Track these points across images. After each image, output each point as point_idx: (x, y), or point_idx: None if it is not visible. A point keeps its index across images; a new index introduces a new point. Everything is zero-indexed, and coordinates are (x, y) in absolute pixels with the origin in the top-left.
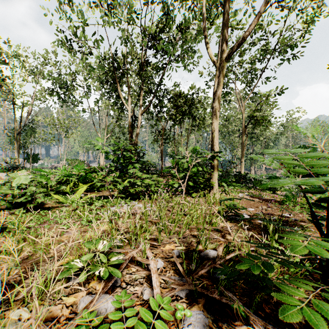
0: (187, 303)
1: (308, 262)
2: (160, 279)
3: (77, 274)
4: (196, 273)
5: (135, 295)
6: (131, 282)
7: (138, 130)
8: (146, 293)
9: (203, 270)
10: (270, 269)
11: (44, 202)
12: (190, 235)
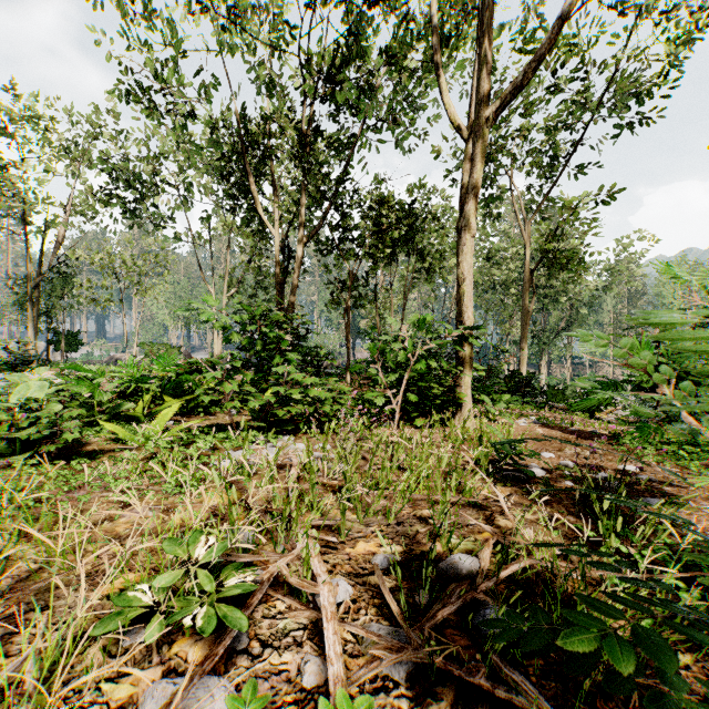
0: (412, 696)
1: (696, 588)
2: (345, 631)
3: (145, 619)
4: (430, 615)
5: (284, 676)
6: (273, 641)
7: (296, 280)
8: (309, 670)
9: (448, 607)
10: (655, 651)
11: (83, 440)
12: (413, 518)
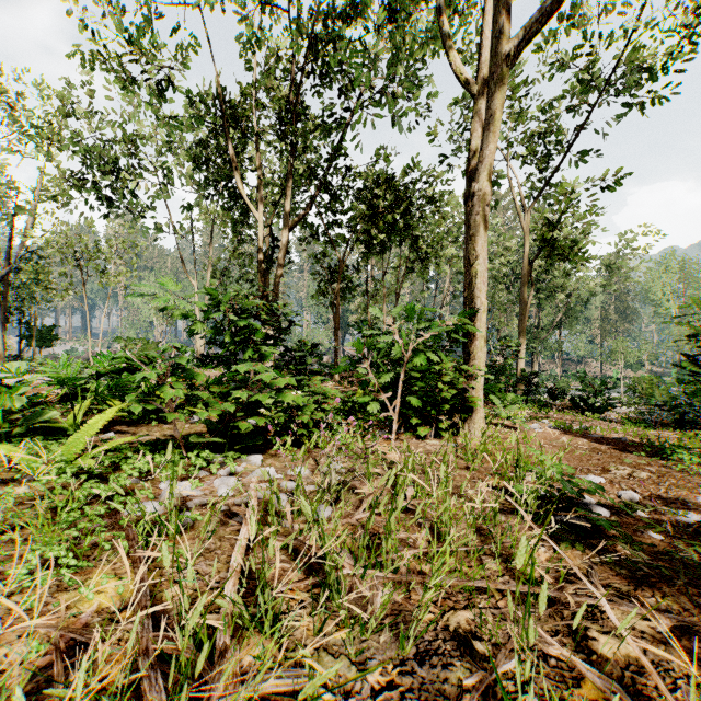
0: None
1: None
2: None
3: None
4: None
5: None
6: None
7: (280, 269)
8: None
9: None
10: None
11: None
12: (445, 638)
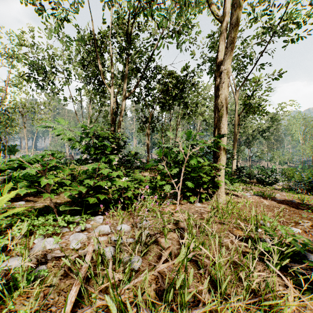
0: None
1: None
2: None
3: None
4: None
5: None
6: None
7: (120, 117)
8: None
9: None
10: None
11: None
12: None
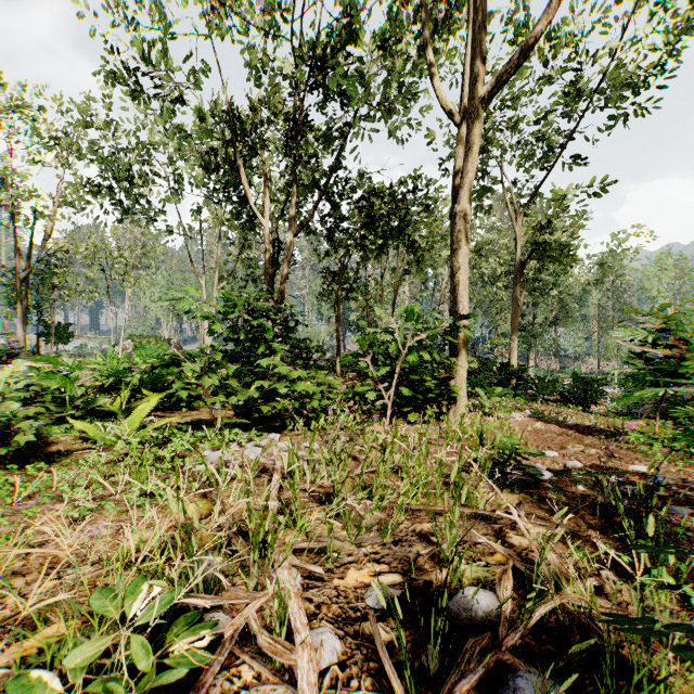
0: None
1: None
2: None
3: None
4: (444, 691)
5: None
6: None
7: (286, 272)
8: None
9: (467, 677)
10: None
11: (50, 439)
12: (412, 534)
